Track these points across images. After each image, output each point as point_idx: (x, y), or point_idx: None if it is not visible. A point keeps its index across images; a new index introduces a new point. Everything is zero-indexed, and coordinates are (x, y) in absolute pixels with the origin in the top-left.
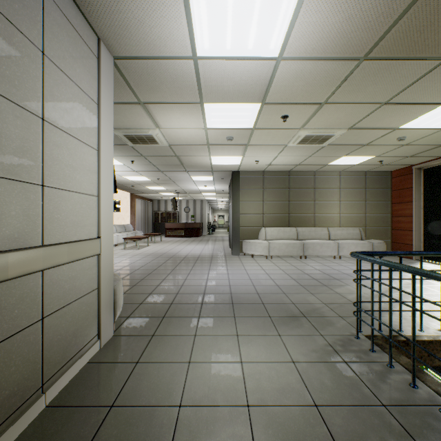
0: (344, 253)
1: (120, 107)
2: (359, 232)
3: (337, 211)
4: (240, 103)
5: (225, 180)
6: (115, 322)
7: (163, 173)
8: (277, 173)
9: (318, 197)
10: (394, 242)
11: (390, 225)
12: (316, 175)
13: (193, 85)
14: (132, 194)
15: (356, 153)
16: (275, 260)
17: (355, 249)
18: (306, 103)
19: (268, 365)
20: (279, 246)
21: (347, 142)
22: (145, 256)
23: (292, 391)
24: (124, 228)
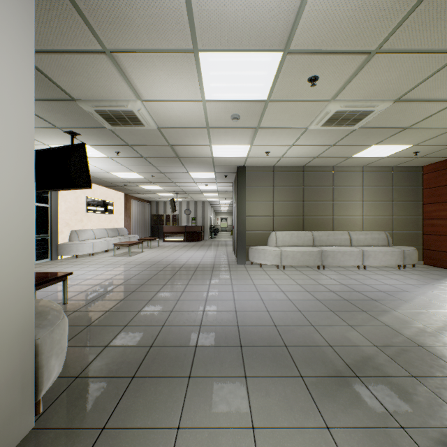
0: (370, 262)
1: (79, 60)
2: (385, 237)
3: (360, 213)
4: (252, 51)
5: (229, 178)
6: (50, 391)
7: (157, 169)
8: (289, 169)
9: (337, 196)
10: (426, 249)
11: (421, 229)
12: (335, 170)
13: (181, 11)
14: (127, 195)
15: (391, 140)
16: (288, 271)
17: (383, 257)
18: (349, 51)
19: None
20: (293, 254)
21: (385, 123)
22: (135, 265)
23: None
24: (117, 232)
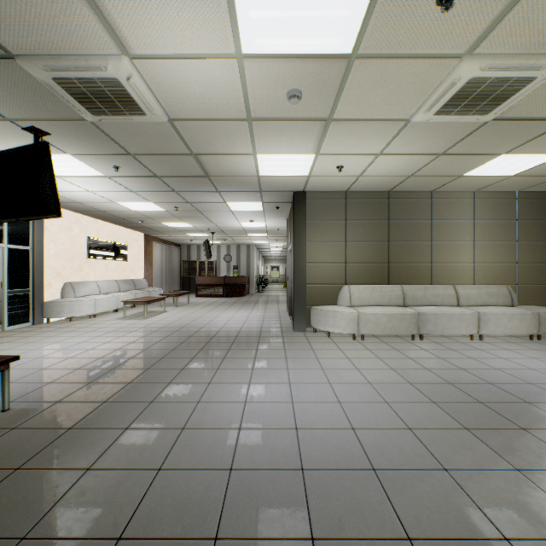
0: (488, 330)
1: None
2: (508, 293)
3: (470, 258)
4: None
5: (282, 211)
6: None
7: (181, 197)
8: (368, 195)
9: (436, 234)
10: None
11: None
12: (434, 198)
13: None
14: (148, 236)
15: (534, 145)
16: (370, 344)
17: (509, 323)
18: None
19: None
20: (376, 318)
21: (540, 109)
22: (148, 334)
23: None
24: (133, 284)
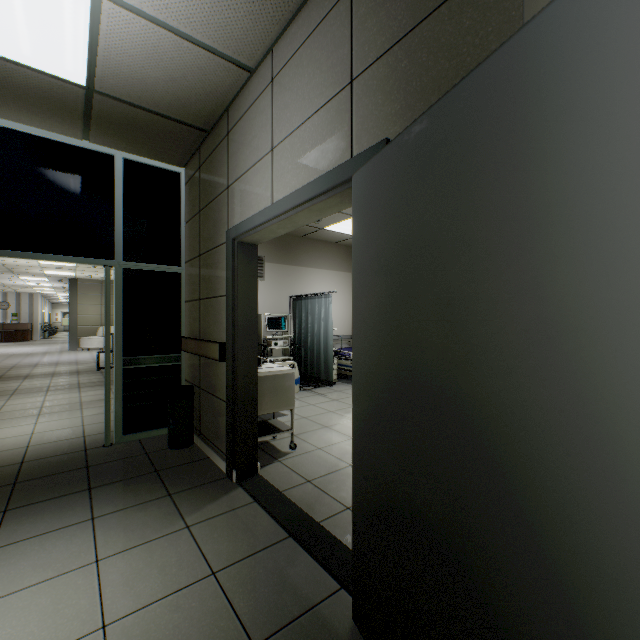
0: None
1: None
2: None
3: None
4: None
5: (65, 281)
6: None
7: None
8: None
9: None
10: None
11: None
12: None
13: None
14: None
15: None
16: None
17: None
18: None
19: (67, 368)
20: None
21: None
22: None
23: (72, 369)
24: None
